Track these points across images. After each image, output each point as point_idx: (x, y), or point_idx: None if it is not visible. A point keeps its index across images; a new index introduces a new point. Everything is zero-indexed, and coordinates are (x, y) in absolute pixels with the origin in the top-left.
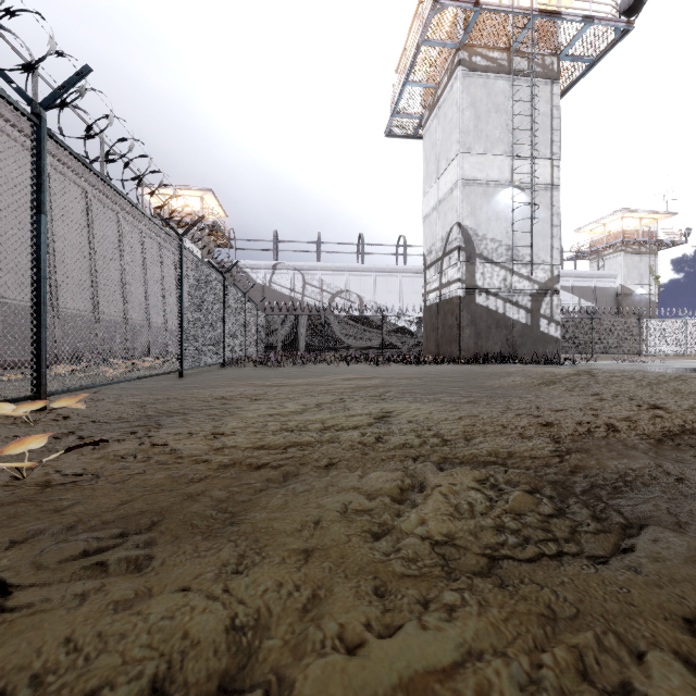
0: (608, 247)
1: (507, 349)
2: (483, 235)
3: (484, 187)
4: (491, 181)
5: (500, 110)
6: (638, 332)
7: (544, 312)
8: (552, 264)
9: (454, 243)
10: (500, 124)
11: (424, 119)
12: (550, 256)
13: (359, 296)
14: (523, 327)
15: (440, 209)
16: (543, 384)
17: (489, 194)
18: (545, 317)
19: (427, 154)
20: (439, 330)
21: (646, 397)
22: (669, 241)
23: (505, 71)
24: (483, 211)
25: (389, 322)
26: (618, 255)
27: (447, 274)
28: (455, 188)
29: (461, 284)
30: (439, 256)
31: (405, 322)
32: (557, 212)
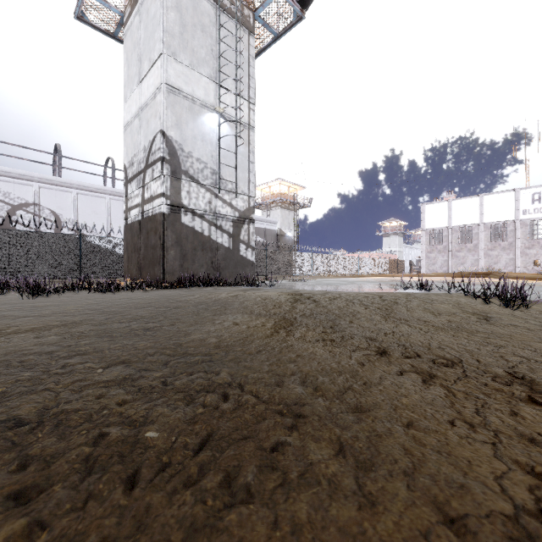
0: (272, 202)
1: (212, 272)
2: (189, 152)
3: (190, 102)
4: (197, 98)
5: (206, 31)
6: (291, 260)
7: (243, 238)
8: (250, 196)
9: (157, 153)
10: (206, 45)
11: (126, 15)
12: (248, 188)
13: (54, 212)
14: (226, 251)
15: (143, 115)
16: (280, 327)
17: (196, 111)
18: (244, 242)
19: (129, 55)
20: (142, 250)
21: (449, 350)
22: (303, 204)
23: None
24: (189, 127)
25: (90, 242)
26: (278, 208)
27: (150, 188)
28: (158, 92)
29: (165, 199)
30: (142, 167)
31: (109, 243)
32: (253, 150)
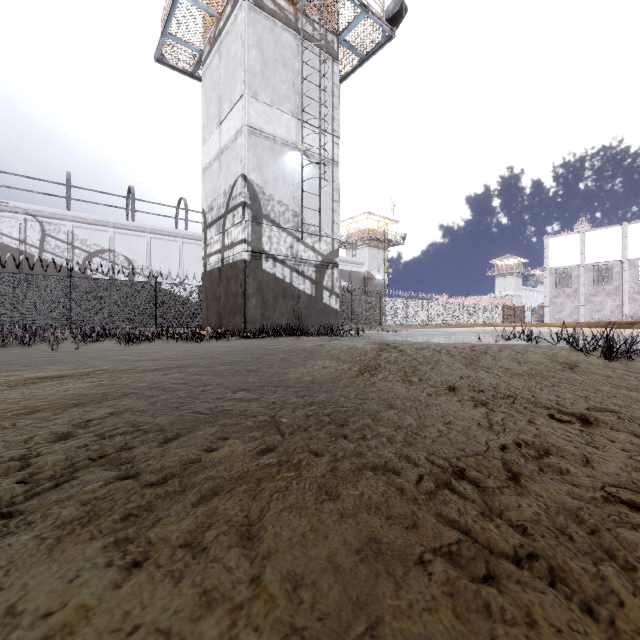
0: (359, 240)
1: (294, 321)
2: (270, 195)
3: (271, 142)
4: (278, 137)
5: (287, 65)
6: (380, 307)
7: (326, 284)
8: (333, 238)
9: (238, 197)
10: (287, 80)
11: (204, 54)
12: (332, 229)
13: (128, 258)
14: (309, 298)
15: (223, 159)
16: (365, 371)
17: (277, 151)
18: (327, 289)
19: (208, 95)
20: (222, 298)
21: (512, 389)
22: (395, 241)
23: (292, 26)
24: (270, 168)
25: (165, 290)
26: (365, 247)
27: (231, 234)
28: (239, 135)
29: (247, 246)
30: (222, 213)
31: (184, 291)
32: (337, 188)
